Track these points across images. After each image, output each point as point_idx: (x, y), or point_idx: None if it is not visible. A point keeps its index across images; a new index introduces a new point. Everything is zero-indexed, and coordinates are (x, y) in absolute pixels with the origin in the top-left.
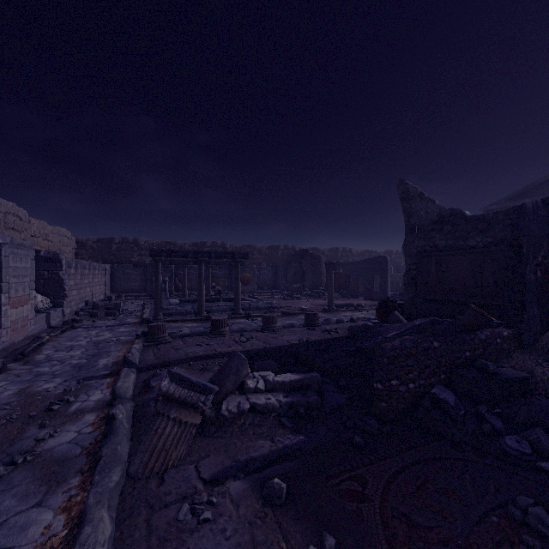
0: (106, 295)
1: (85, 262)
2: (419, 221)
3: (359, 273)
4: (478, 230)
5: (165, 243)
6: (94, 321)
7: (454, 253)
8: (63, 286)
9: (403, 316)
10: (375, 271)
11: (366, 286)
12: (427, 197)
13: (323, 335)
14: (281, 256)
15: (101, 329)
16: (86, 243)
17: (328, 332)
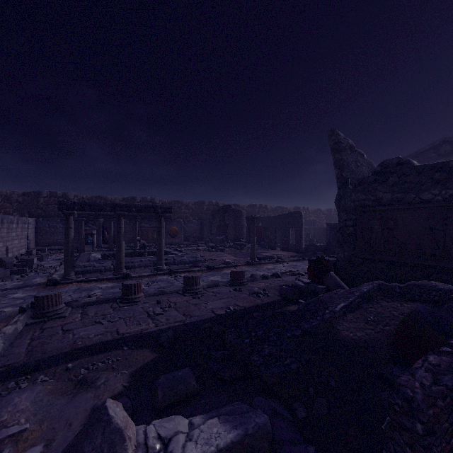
0: (29, 249)
1: None
2: (350, 175)
3: (277, 226)
4: (434, 180)
5: (95, 197)
6: None
7: (404, 207)
8: None
9: (337, 276)
10: (291, 225)
11: (283, 238)
12: (357, 150)
13: (252, 300)
14: (206, 210)
15: None
16: (10, 196)
17: (257, 295)
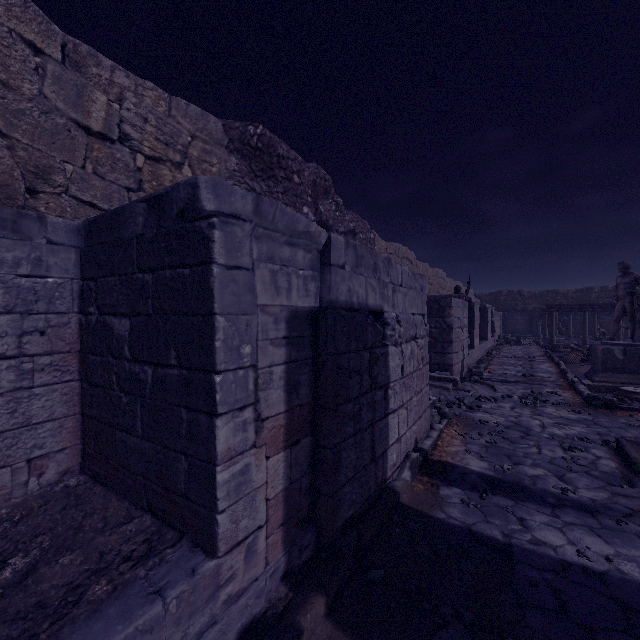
0: (501, 335)
1: (496, 312)
2: None
3: None
4: None
5: (546, 292)
6: (511, 345)
7: None
8: (494, 326)
9: None
10: None
11: None
12: None
13: None
14: None
15: (519, 348)
16: (481, 297)
17: None
